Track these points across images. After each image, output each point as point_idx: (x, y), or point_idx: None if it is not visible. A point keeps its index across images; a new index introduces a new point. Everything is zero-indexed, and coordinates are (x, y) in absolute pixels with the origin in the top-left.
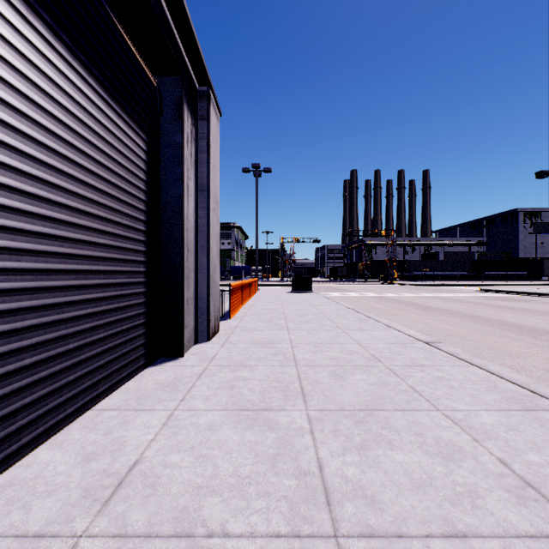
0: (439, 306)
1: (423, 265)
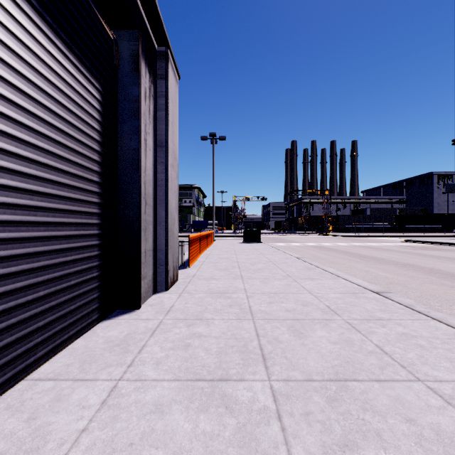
0: (373, 255)
1: (353, 219)
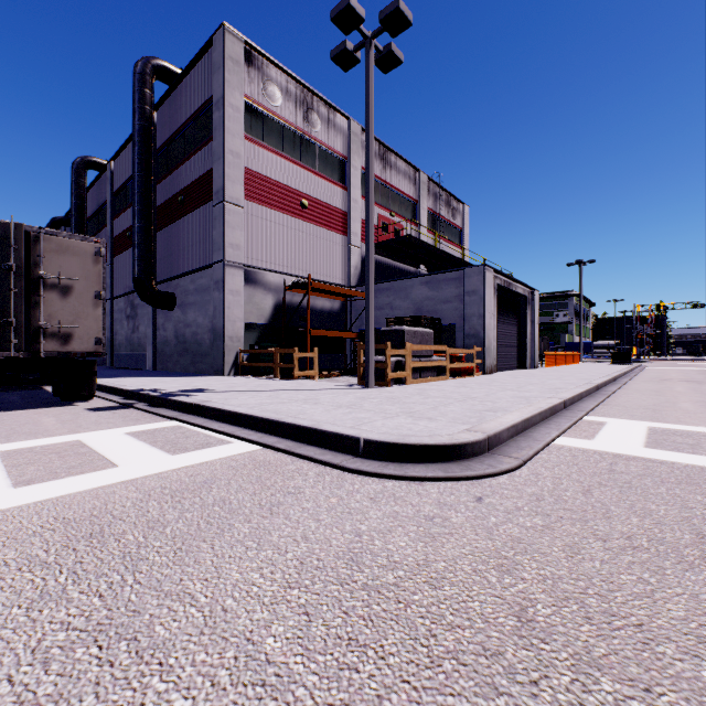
0: None
1: None
